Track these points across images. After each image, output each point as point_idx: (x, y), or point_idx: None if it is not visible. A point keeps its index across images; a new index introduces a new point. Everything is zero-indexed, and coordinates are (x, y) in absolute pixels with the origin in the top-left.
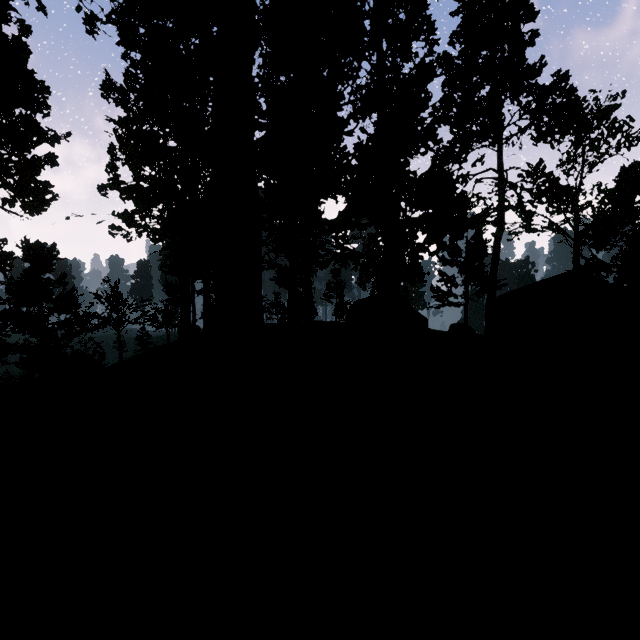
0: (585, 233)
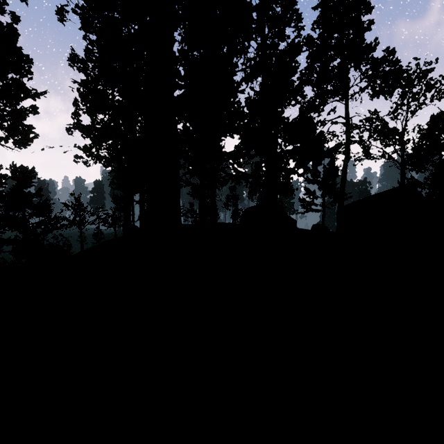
0: (409, 160)
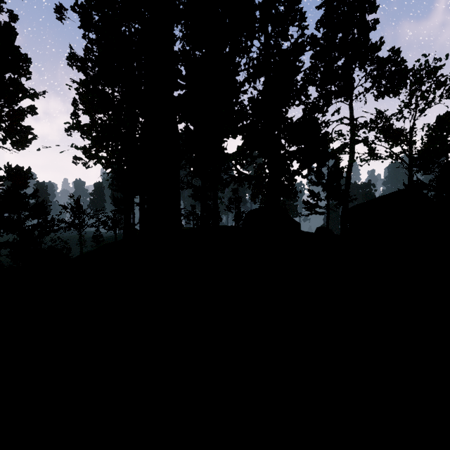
0: (417, 160)
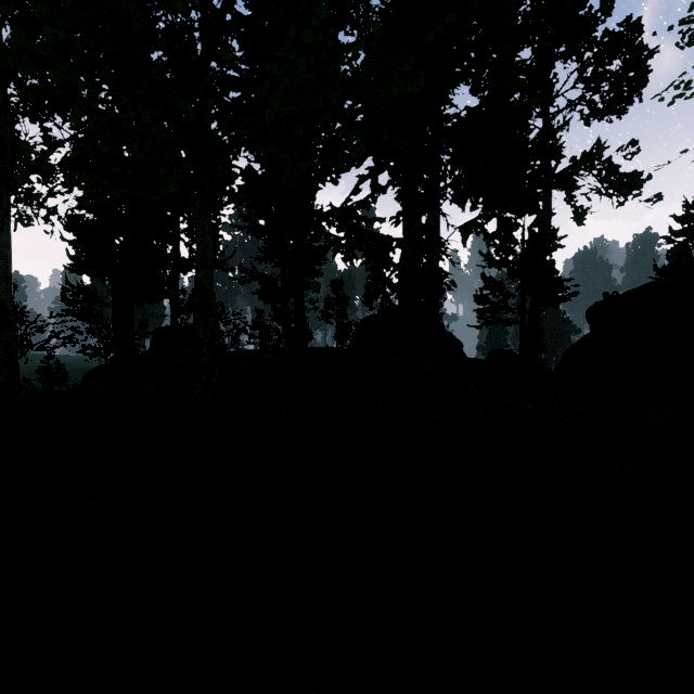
0: None
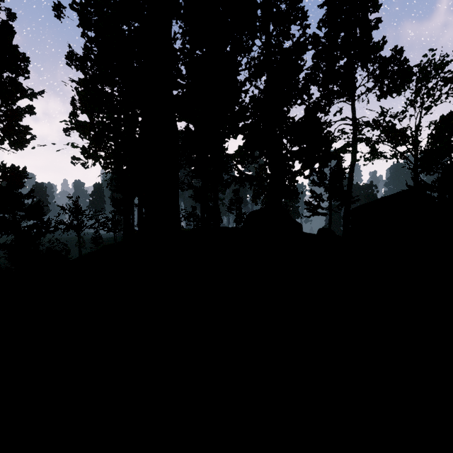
0: (422, 159)
